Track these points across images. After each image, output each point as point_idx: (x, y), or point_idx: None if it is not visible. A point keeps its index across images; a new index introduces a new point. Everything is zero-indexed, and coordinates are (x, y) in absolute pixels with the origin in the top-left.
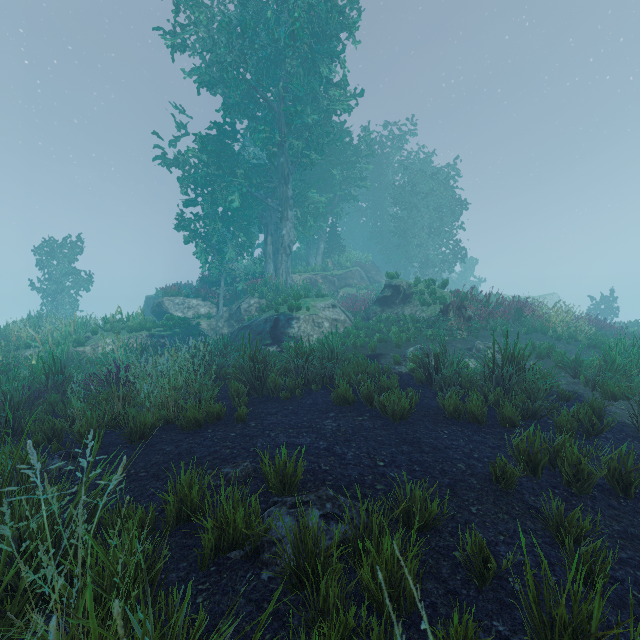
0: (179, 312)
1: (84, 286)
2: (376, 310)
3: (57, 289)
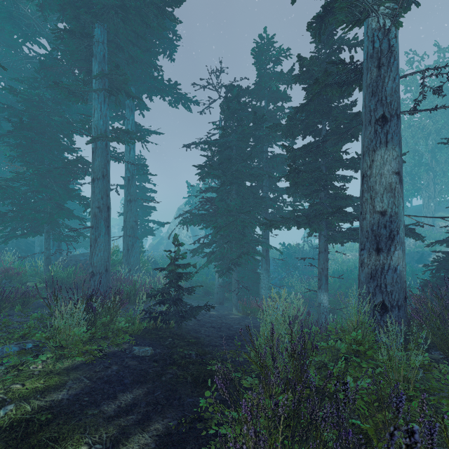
0: None
1: None
2: None
3: None
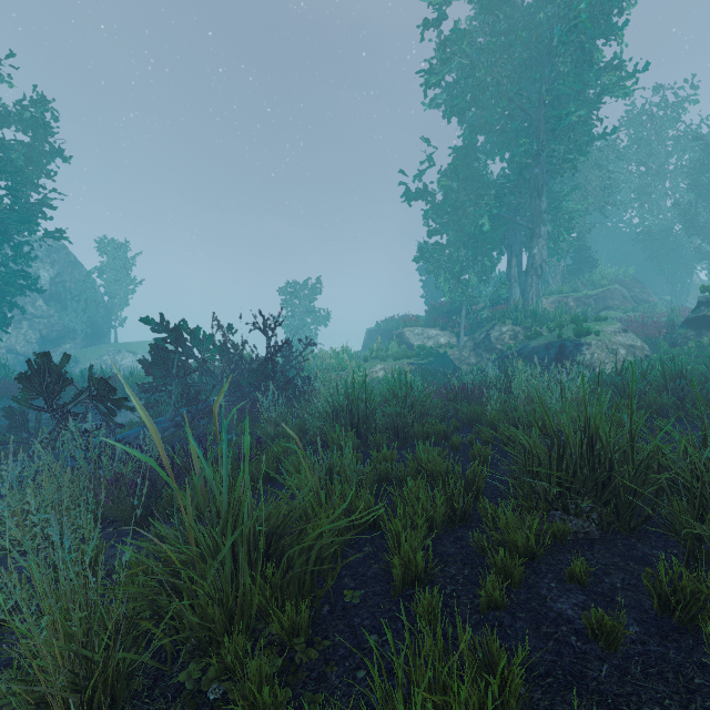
0: (419, 342)
1: (320, 321)
2: (686, 334)
3: (299, 325)
